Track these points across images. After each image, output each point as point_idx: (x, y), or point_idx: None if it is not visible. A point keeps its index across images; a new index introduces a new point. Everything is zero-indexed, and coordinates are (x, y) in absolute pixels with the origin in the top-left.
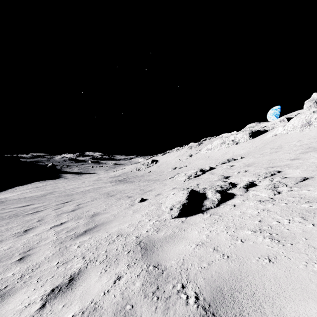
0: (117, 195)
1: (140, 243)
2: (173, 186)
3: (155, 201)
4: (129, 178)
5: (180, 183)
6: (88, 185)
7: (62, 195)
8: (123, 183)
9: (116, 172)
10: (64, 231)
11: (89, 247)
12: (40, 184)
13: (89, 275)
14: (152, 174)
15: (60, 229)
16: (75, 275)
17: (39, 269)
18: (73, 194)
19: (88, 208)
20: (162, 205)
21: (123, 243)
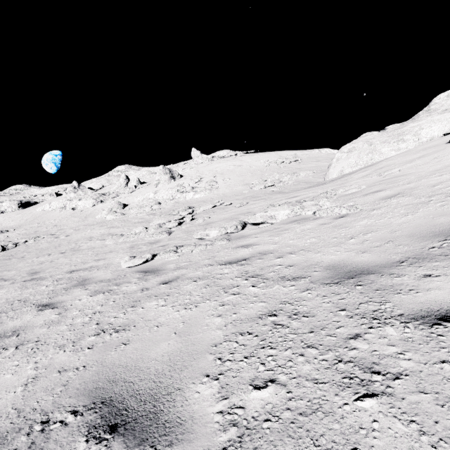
0: None
1: None
2: None
3: None
4: None
5: None
6: None
7: None
8: None
9: None
10: None
11: None
12: None
13: None
14: None
15: None
16: None
17: None
18: None
19: None
20: None
21: None
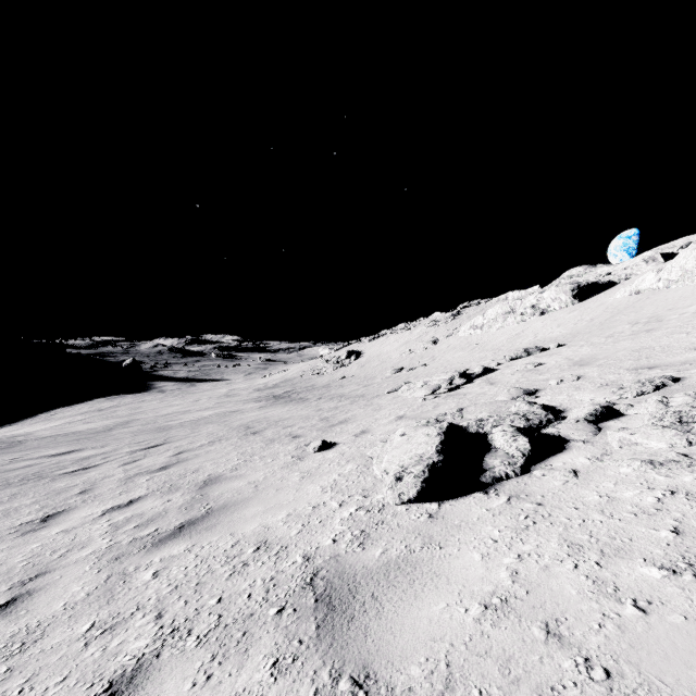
0: (268, 431)
1: (314, 580)
2: (397, 413)
3: (356, 451)
4: (297, 392)
5: (414, 405)
6: (207, 407)
7: (147, 429)
8: (282, 402)
9: (268, 378)
10: (131, 524)
11: (180, 581)
12: (106, 402)
13: (160, 690)
14: (349, 382)
15: (123, 518)
16: (121, 681)
17: (41, 643)
18: (170, 428)
19: (199, 462)
20: (374, 464)
21: (268, 577)
